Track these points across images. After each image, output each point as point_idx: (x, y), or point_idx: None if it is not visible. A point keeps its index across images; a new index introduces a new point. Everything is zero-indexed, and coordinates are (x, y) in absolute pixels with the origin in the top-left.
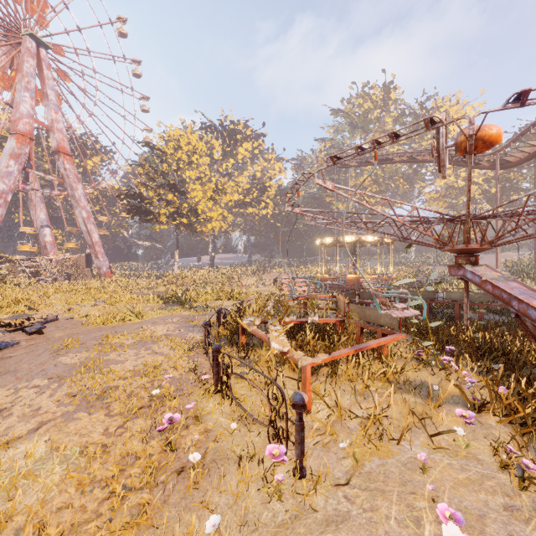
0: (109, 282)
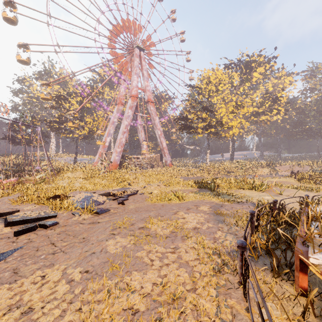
0: (170, 169)
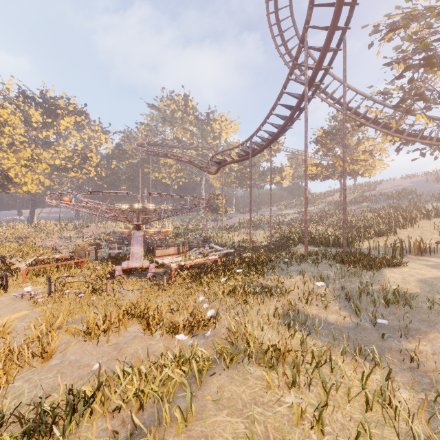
0: None
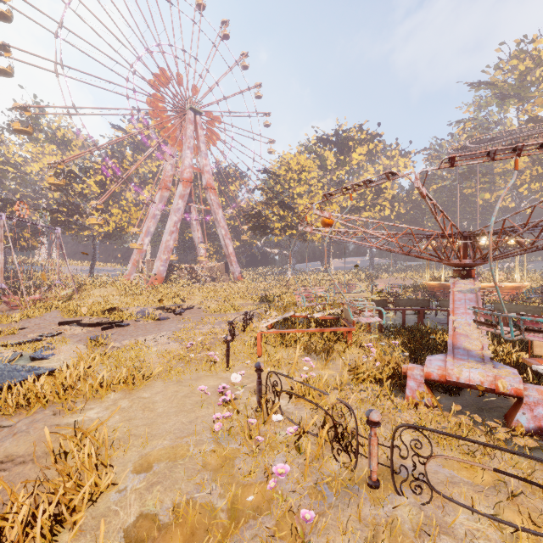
0: (238, 284)
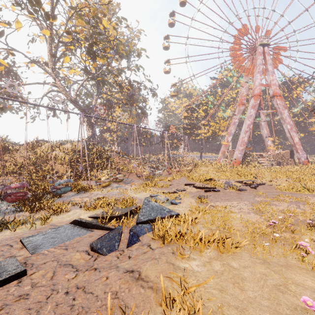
0: (304, 168)
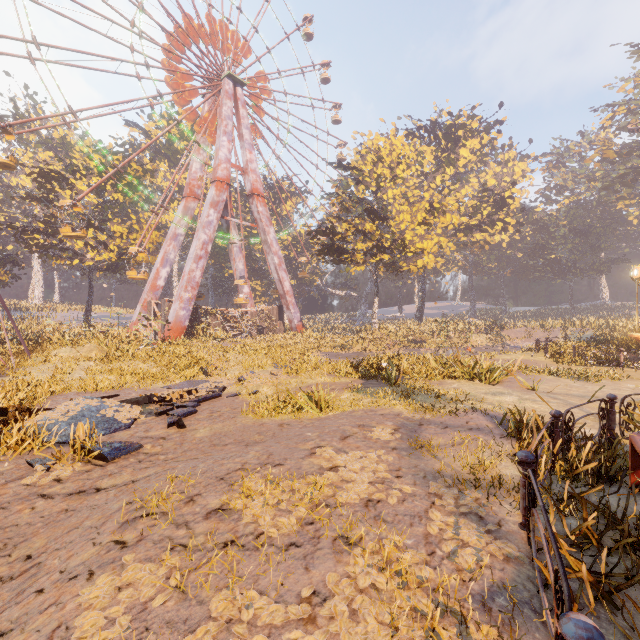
0: (299, 338)
